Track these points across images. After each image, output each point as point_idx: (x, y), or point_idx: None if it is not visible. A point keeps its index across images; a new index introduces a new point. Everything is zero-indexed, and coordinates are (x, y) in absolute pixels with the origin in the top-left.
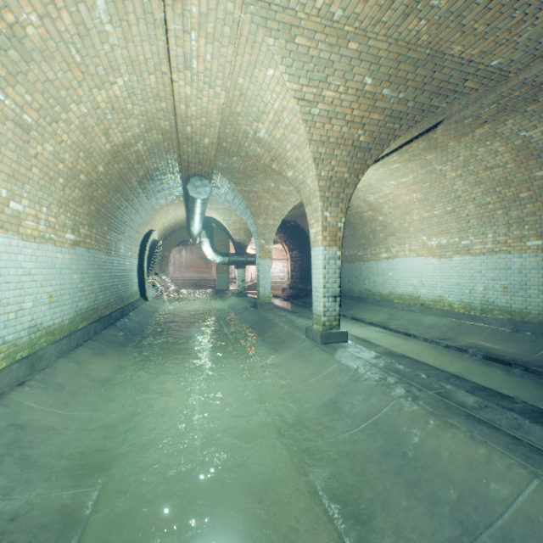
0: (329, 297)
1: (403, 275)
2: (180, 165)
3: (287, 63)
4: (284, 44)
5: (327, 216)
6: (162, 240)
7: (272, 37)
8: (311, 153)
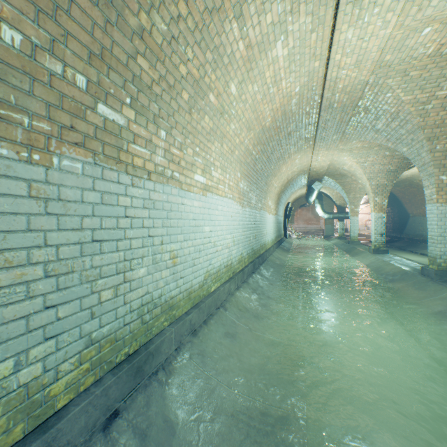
0: (378, 234)
1: None
2: (307, 176)
3: (350, 156)
4: (349, 153)
5: (376, 200)
6: (290, 205)
7: (344, 153)
8: (366, 177)
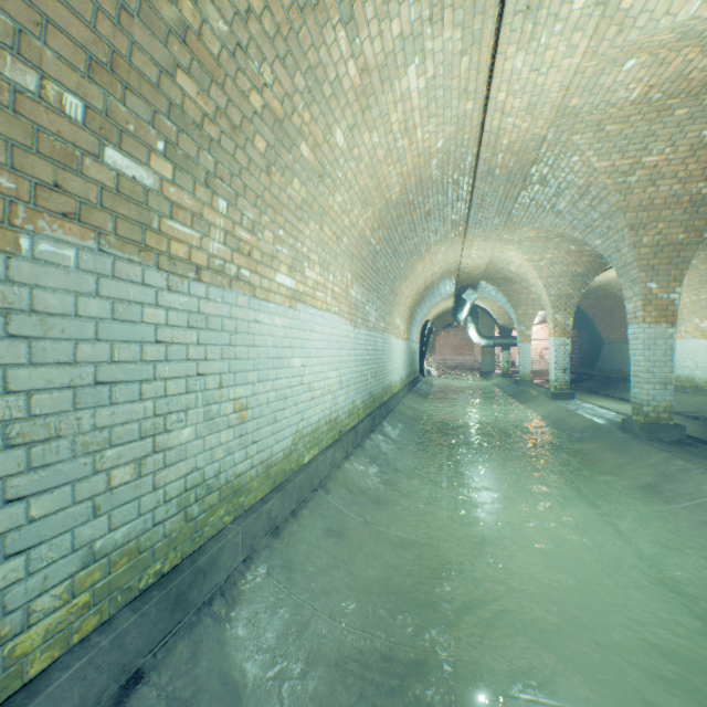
0: (559, 370)
1: (679, 357)
2: (456, 281)
3: (520, 251)
4: (517, 246)
5: (557, 318)
6: (430, 325)
7: (510, 246)
8: (542, 283)
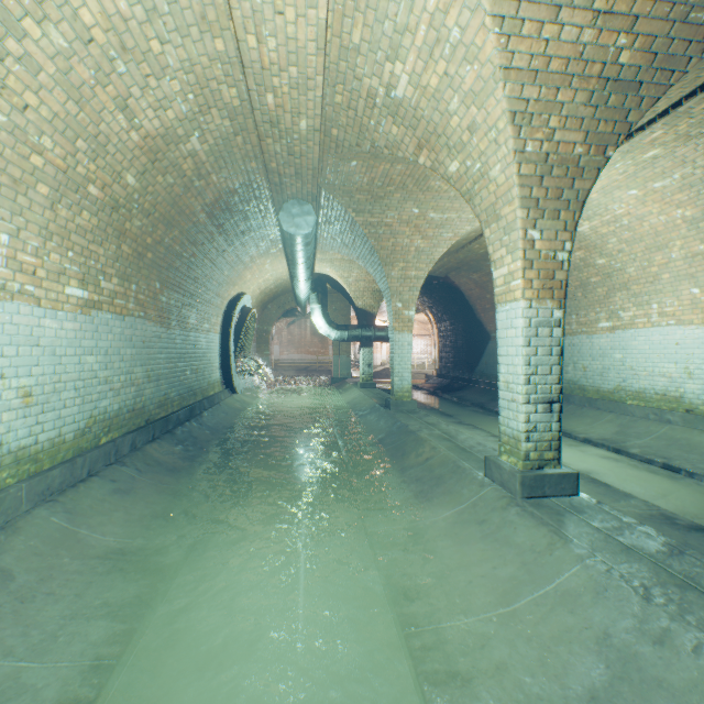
0: (538, 402)
1: (645, 357)
2: (269, 185)
3: None
4: None
5: (535, 239)
6: (260, 309)
7: None
8: (507, 100)
